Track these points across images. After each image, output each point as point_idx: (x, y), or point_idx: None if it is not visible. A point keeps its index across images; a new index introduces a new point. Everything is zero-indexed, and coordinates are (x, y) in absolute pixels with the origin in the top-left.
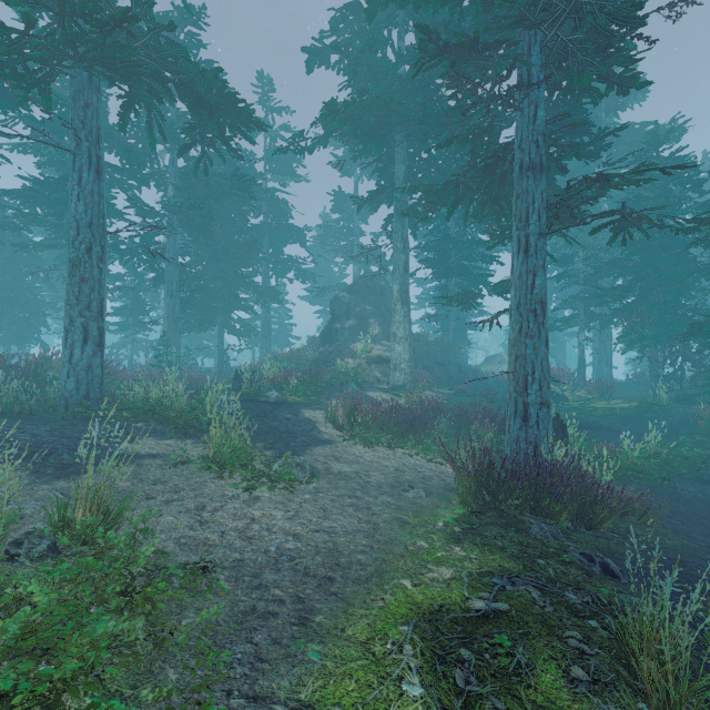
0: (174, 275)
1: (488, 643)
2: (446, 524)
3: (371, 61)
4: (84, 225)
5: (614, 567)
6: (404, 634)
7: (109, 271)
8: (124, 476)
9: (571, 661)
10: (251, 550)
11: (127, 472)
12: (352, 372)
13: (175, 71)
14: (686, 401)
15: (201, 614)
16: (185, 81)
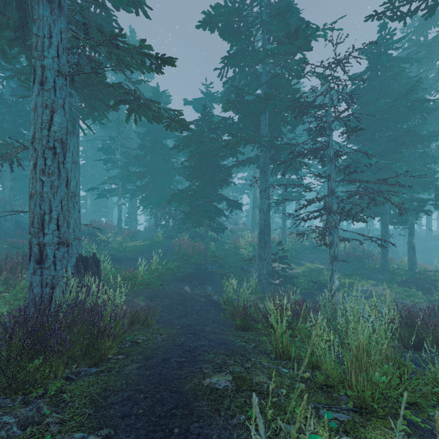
0: None
1: None
2: None
3: None
4: None
5: None
6: None
7: None
8: None
9: None
10: None
11: None
12: None
13: None
14: (170, 238)
15: None
16: None
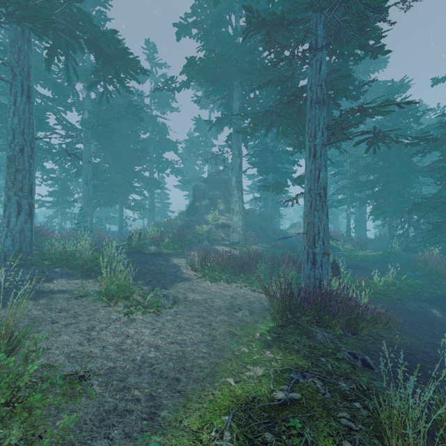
0: (89, 170)
1: (285, 427)
2: (261, 334)
3: (217, 33)
4: (18, 133)
5: (370, 361)
6: (225, 422)
7: (44, 166)
8: (38, 307)
9: (343, 437)
10: (122, 360)
11: (41, 303)
12: (206, 233)
13: (84, 31)
14: (410, 250)
15: (64, 421)
16: (91, 38)
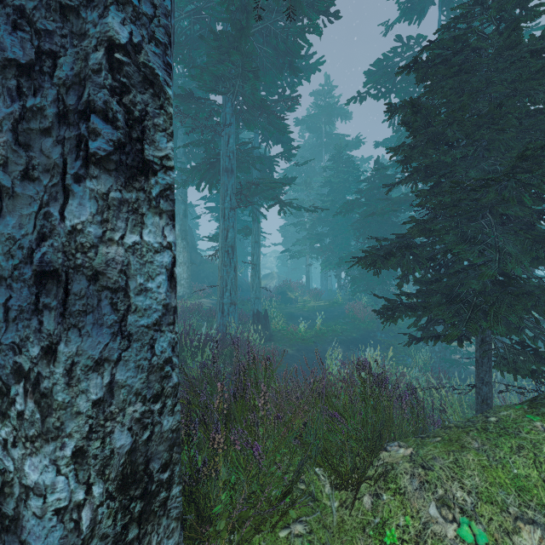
0: None
1: None
2: None
3: None
4: None
5: None
6: None
7: None
8: None
9: None
10: None
11: None
12: None
13: None
14: (352, 300)
15: None
16: None
